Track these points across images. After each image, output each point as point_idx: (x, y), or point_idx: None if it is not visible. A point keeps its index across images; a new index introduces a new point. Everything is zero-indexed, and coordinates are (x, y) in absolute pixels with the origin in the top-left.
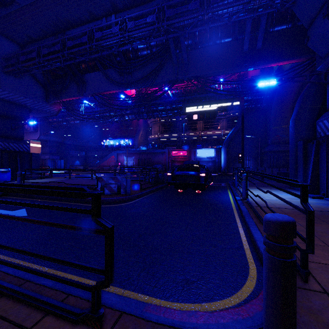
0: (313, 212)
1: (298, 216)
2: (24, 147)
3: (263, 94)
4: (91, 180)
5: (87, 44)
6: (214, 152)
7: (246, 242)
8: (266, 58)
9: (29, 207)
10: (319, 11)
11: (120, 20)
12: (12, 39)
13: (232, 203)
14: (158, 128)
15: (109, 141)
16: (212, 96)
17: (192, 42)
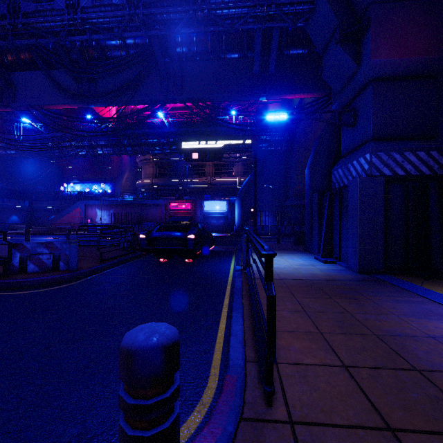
0: (275, 298)
1: (301, 289)
2: None
3: (283, 135)
4: None
5: (7, 19)
6: (226, 206)
7: (222, 337)
8: (280, 87)
9: None
10: (332, 35)
11: None
12: None
13: (230, 275)
14: (150, 170)
15: (74, 186)
16: (222, 131)
17: (188, 50)
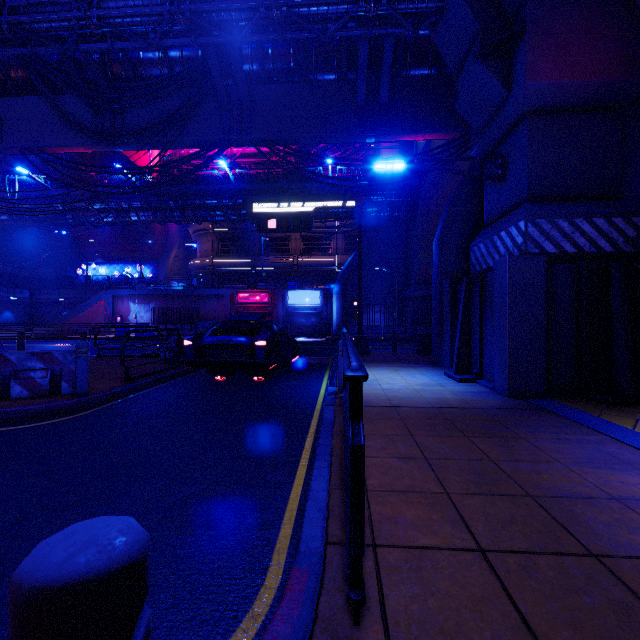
0: (363, 449)
1: (421, 422)
2: None
3: (402, 195)
4: None
5: None
6: (320, 298)
7: (297, 500)
8: (396, 124)
9: None
10: (470, 46)
11: None
12: None
13: (320, 400)
14: (210, 245)
15: (97, 268)
16: (314, 189)
17: (260, 68)
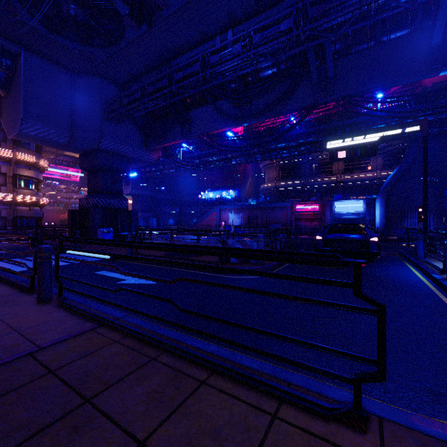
0: None
1: None
2: (124, 203)
3: None
4: (198, 243)
5: (200, 74)
6: (362, 206)
7: None
8: None
9: (152, 274)
10: None
11: (243, 35)
12: (113, 80)
13: (428, 283)
14: (274, 174)
15: (208, 194)
16: (361, 122)
17: (341, 47)
